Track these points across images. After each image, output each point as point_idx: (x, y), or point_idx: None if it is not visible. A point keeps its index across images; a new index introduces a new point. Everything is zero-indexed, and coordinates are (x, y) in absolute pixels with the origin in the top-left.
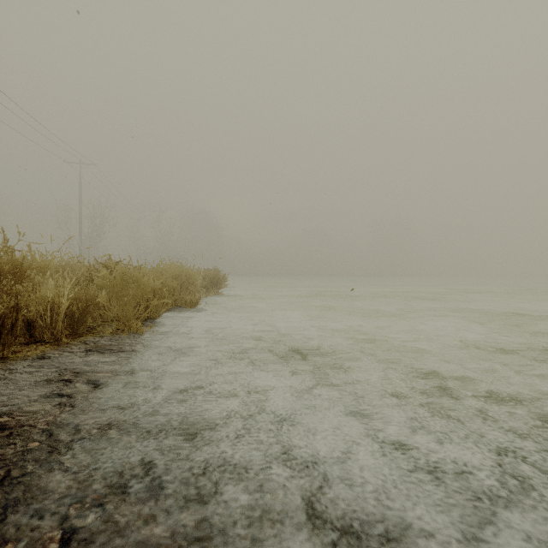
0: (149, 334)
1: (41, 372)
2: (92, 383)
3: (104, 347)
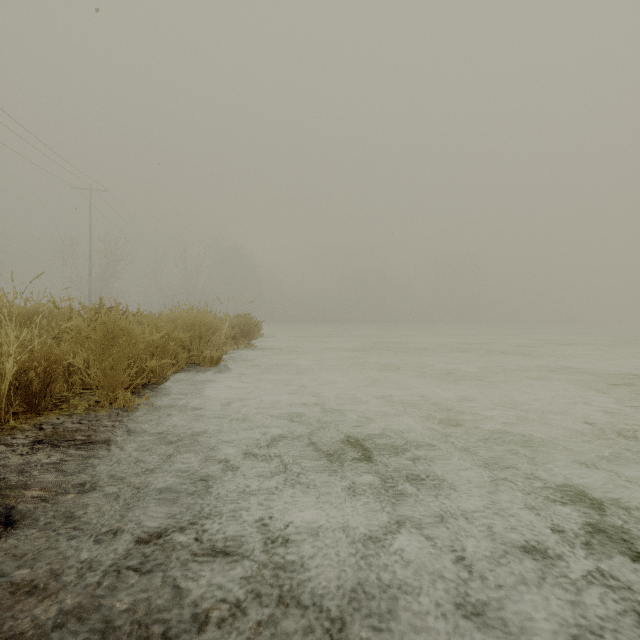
0: (142, 409)
1: None
2: (6, 514)
3: (63, 435)
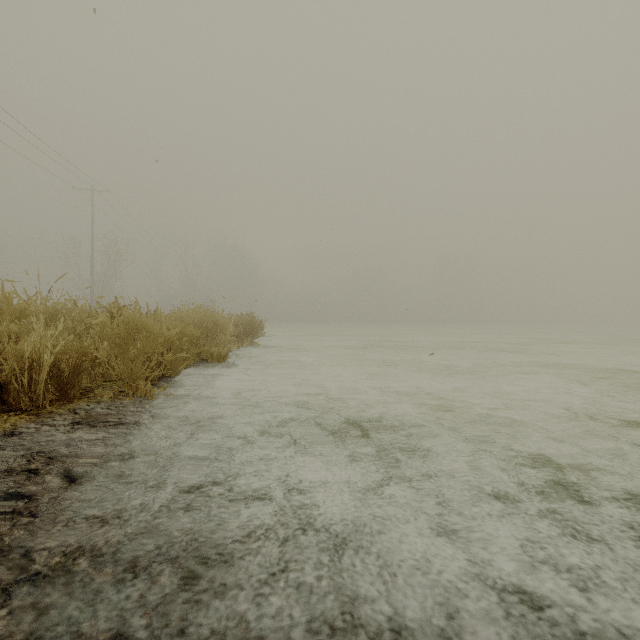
0: (161, 398)
1: (2, 457)
2: (68, 474)
3: (97, 417)
